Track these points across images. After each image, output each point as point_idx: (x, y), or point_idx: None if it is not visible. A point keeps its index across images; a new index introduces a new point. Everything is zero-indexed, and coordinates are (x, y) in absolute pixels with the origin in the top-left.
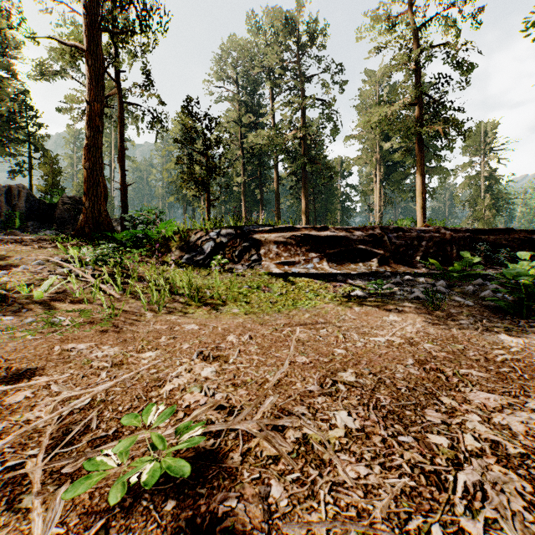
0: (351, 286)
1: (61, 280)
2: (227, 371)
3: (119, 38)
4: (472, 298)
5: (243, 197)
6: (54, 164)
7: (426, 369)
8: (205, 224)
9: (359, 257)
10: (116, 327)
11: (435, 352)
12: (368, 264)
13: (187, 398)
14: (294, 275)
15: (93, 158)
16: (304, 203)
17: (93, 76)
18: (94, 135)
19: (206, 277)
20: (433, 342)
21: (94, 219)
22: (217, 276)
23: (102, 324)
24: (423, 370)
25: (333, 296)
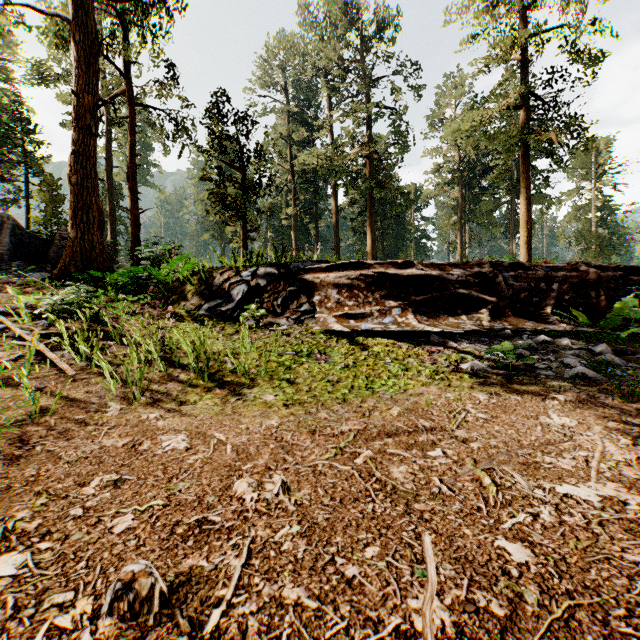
0: (457, 352)
1: None
2: None
3: (129, 19)
4: None
5: (294, 233)
6: (55, 190)
7: None
8: (236, 260)
9: (461, 306)
10: (23, 444)
11: None
12: (475, 317)
13: None
14: (365, 334)
15: (82, 170)
16: (370, 239)
17: (83, 57)
18: (85, 139)
19: (231, 336)
20: None
21: (84, 254)
22: (246, 336)
23: None
24: None
25: (434, 371)
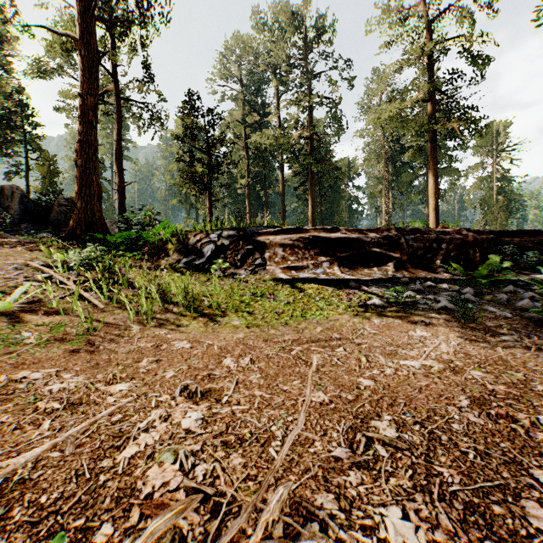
0: (366, 293)
1: (38, 287)
2: (218, 418)
3: (117, 31)
4: (507, 307)
5: (247, 199)
6: (52, 164)
7: (491, 416)
8: (205, 225)
9: (373, 261)
10: (91, 345)
11: (490, 384)
12: (383, 269)
13: (152, 476)
14: (302, 281)
15: (85, 155)
16: (311, 205)
17: (85, 67)
18: (87, 131)
19: (204, 283)
20: (480, 368)
21: (87, 220)
22: (217, 282)
23: (72, 343)
24: (486, 417)
25: (348, 305)
